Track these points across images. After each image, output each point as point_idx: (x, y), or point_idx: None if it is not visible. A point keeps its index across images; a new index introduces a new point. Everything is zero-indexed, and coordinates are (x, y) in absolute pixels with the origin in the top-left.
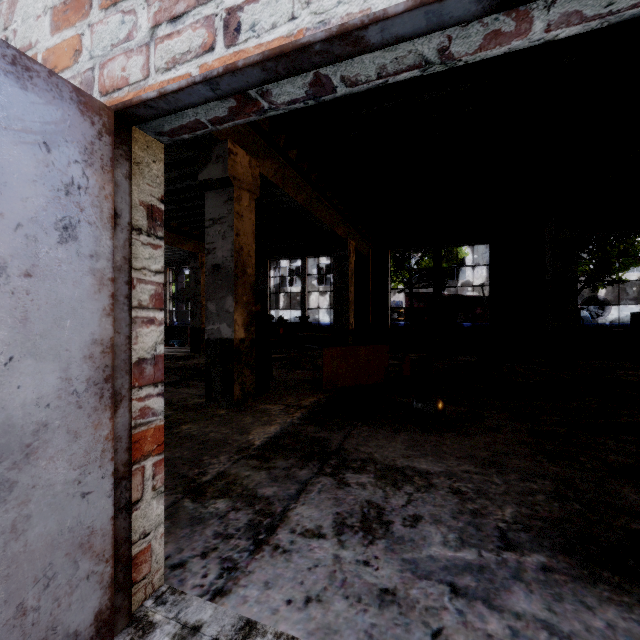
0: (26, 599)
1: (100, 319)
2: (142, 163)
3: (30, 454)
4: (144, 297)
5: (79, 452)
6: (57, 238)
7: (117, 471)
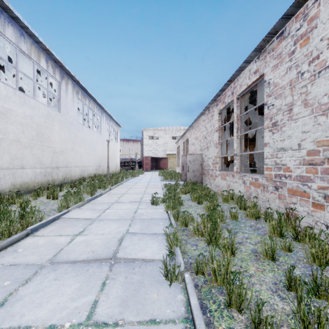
0: None
1: None
2: None
3: None
4: None
5: None
6: None
7: None
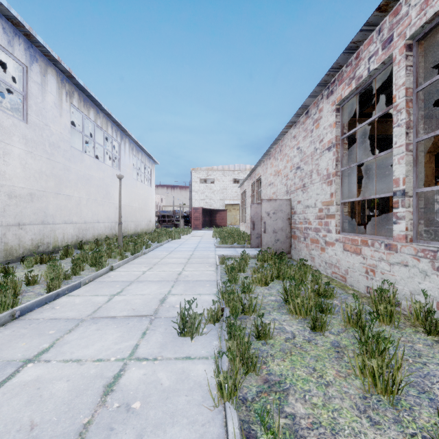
0: None
1: None
2: None
3: None
4: None
5: None
6: None
7: None
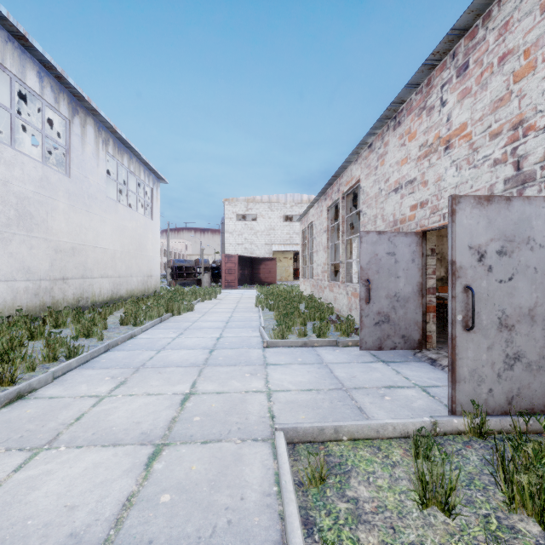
0: (407, 326)
1: (419, 278)
2: (429, 238)
3: (407, 301)
4: (430, 272)
5: (415, 304)
6: (411, 262)
7: (423, 312)
